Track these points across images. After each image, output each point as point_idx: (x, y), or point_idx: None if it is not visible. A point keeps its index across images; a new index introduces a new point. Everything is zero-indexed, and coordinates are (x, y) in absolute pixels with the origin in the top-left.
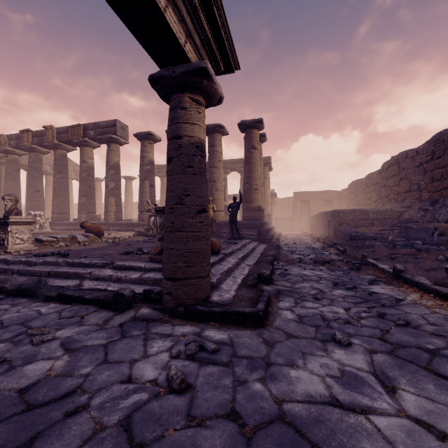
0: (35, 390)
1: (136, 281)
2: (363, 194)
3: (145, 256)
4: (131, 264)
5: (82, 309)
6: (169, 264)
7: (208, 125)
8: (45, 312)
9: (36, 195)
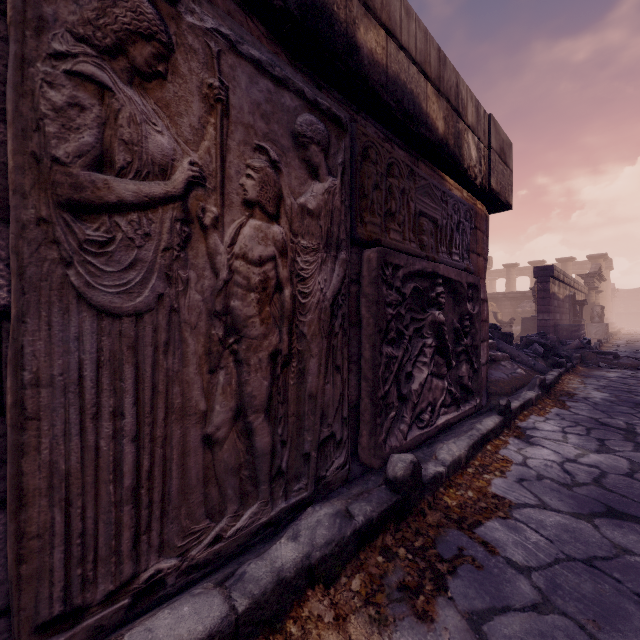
0: None
1: None
2: None
3: None
4: None
5: None
6: None
7: (562, 258)
8: None
9: None
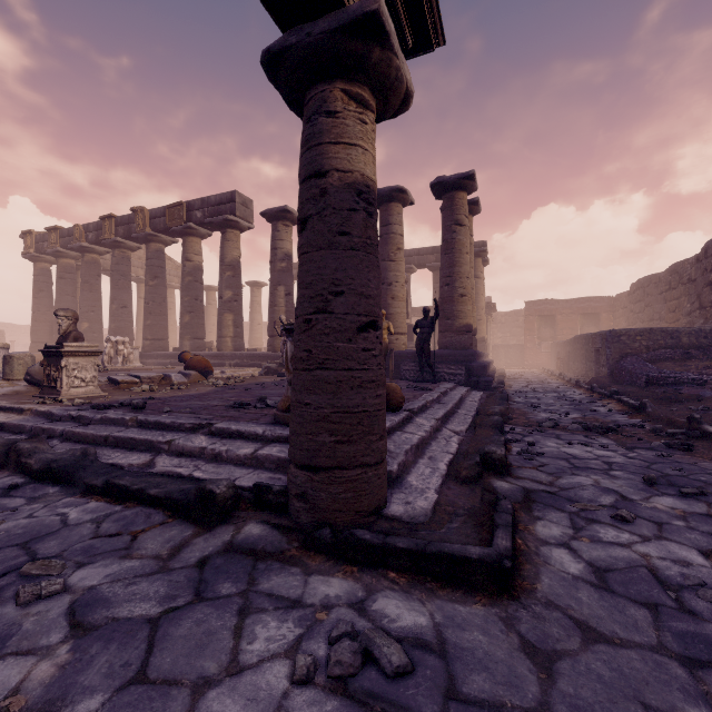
0: None
1: (245, 461)
2: (662, 302)
3: (268, 412)
4: (240, 429)
5: (140, 516)
6: (301, 436)
7: (379, 190)
8: (74, 520)
9: (122, 313)
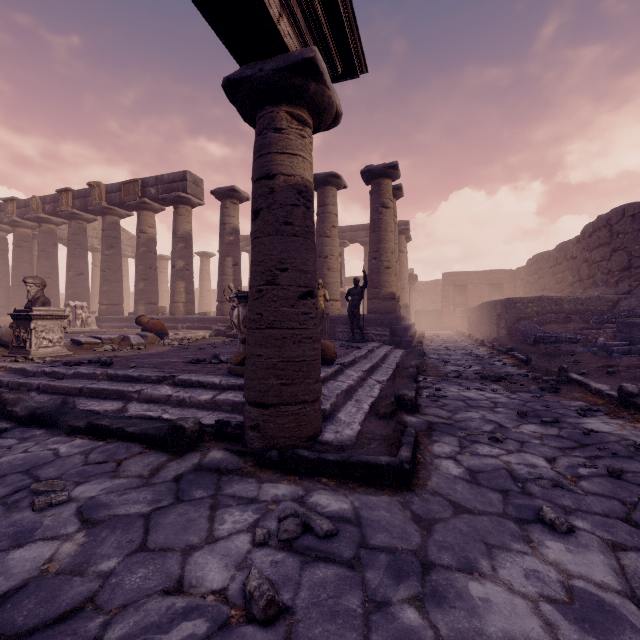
0: (16, 603)
1: (206, 405)
2: (551, 275)
3: (222, 366)
4: (199, 379)
5: (121, 448)
6: (254, 380)
7: (316, 175)
8: (64, 453)
9: (79, 280)
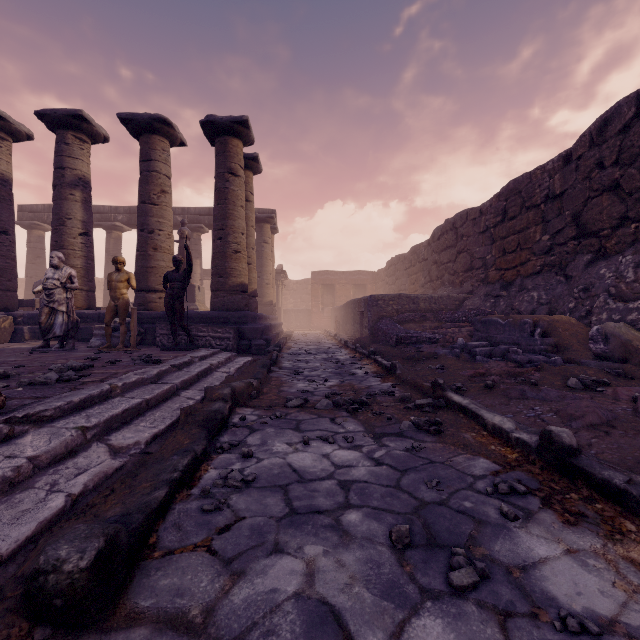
0: None
1: None
2: (406, 276)
3: None
4: None
5: None
6: None
7: (136, 114)
8: None
9: None
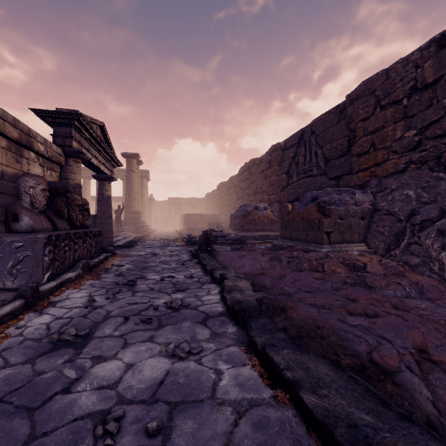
0: None
1: None
2: (211, 203)
3: None
4: None
5: None
6: None
7: None
8: None
9: None
